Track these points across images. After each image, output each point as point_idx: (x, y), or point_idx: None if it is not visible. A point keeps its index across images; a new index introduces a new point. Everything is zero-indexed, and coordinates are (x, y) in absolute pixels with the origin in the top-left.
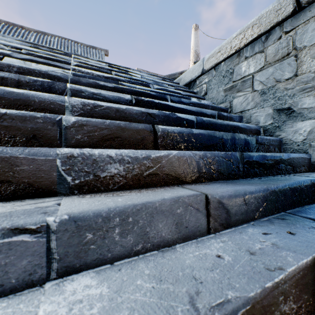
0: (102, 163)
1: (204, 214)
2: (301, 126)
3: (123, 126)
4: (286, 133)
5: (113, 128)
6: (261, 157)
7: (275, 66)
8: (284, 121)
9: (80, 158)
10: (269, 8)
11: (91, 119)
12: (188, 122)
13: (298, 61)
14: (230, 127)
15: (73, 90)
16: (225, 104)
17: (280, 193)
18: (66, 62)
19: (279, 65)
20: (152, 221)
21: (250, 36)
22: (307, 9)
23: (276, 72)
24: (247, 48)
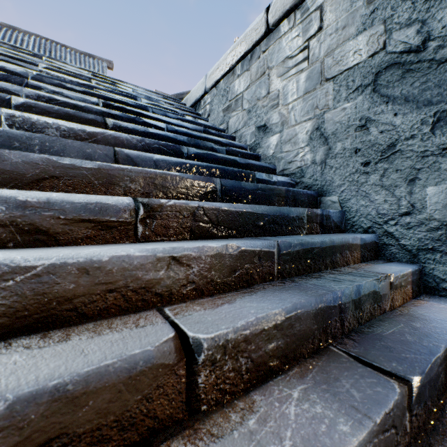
0: (41, 127)
1: (113, 160)
2: (271, 141)
3: (72, 114)
4: (263, 149)
5: (62, 114)
6: (210, 156)
7: (257, 85)
8: (262, 138)
9: (21, 119)
10: (251, 27)
11: (40, 103)
12: (157, 129)
13: (270, 80)
14: (209, 141)
15: (31, 86)
16: (224, 125)
17: (197, 168)
18: (33, 63)
19: (259, 84)
20: (65, 150)
21: (239, 54)
22: (275, 32)
23: (257, 90)
24: (239, 66)
